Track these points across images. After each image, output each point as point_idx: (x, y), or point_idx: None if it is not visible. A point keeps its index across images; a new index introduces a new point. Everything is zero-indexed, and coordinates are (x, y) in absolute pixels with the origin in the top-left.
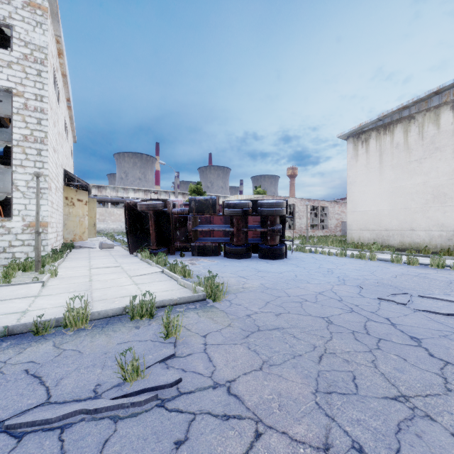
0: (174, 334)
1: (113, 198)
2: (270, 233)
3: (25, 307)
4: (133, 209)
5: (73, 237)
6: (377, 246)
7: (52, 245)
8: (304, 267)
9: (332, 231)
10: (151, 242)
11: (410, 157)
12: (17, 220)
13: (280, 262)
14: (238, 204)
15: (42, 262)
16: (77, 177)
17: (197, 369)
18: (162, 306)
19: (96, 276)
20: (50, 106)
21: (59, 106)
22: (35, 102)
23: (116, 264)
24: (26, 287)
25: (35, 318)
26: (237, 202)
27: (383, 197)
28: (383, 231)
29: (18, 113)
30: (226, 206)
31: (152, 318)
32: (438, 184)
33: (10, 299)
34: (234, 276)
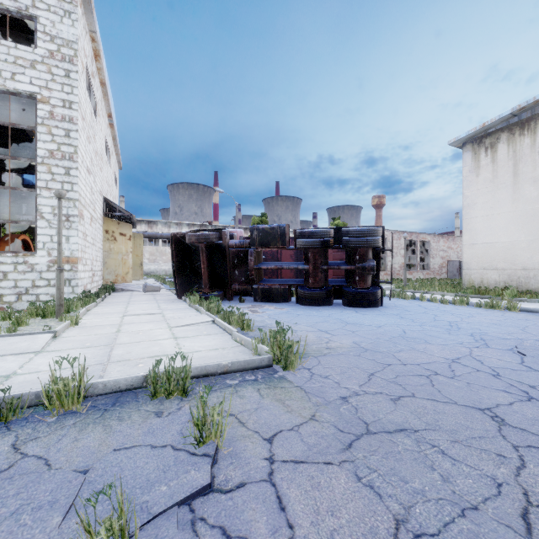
0: (213, 437)
1: (163, 234)
2: (359, 271)
3: (13, 368)
4: (180, 242)
5: (114, 278)
6: (512, 291)
7: (85, 287)
8: (412, 319)
9: (435, 273)
10: (203, 284)
11: None
12: (42, 254)
13: (374, 311)
14: (316, 233)
15: (68, 306)
16: (119, 206)
17: (254, 532)
18: (205, 374)
19: (127, 325)
20: (82, 115)
21: (96, 120)
22: (63, 110)
23: (157, 310)
24: (31, 339)
25: (17, 387)
26: (314, 230)
27: (519, 223)
28: (519, 271)
29: (43, 124)
30: (299, 235)
31: (185, 396)
32: None
33: (2, 354)
34: (312, 329)
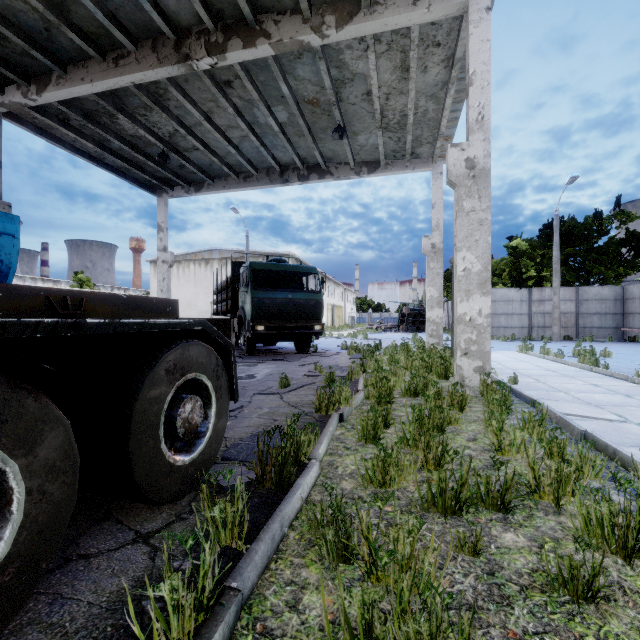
0: None
1: None
2: None
3: None
4: None
5: None
6: None
7: None
8: None
9: None
10: None
11: (180, 282)
12: None
13: None
14: None
15: None
16: None
17: None
18: None
19: None
20: None
21: None
22: None
23: None
24: None
25: None
26: None
27: None
28: None
29: None
30: None
31: None
32: (190, 298)
33: None
34: None
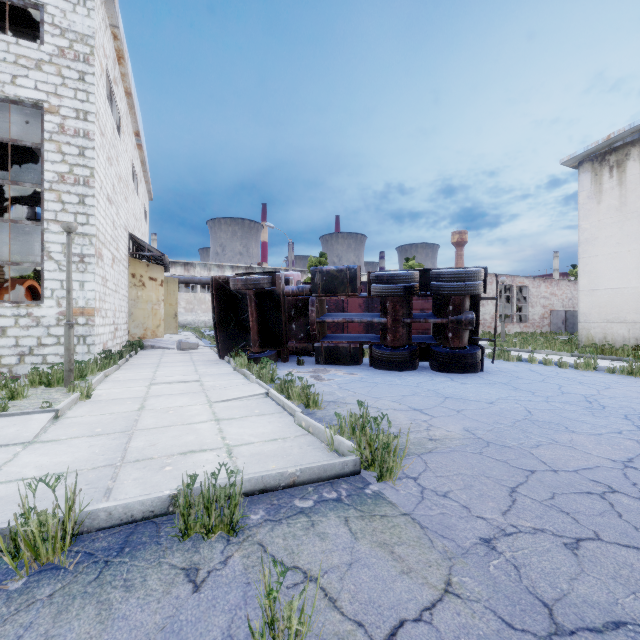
0: None
1: (202, 279)
2: (453, 326)
3: None
4: (223, 288)
5: (143, 332)
6: None
7: (105, 344)
8: (532, 391)
9: (535, 325)
10: (251, 341)
11: None
12: (49, 305)
13: (475, 378)
14: (397, 276)
15: (81, 371)
16: (148, 245)
17: None
18: (262, 489)
19: (153, 399)
20: (101, 129)
21: (120, 138)
22: (76, 122)
23: (194, 376)
24: (22, 422)
25: None
26: (394, 272)
27: None
28: None
29: (51, 140)
30: (375, 279)
31: (233, 534)
32: None
33: None
34: (401, 407)
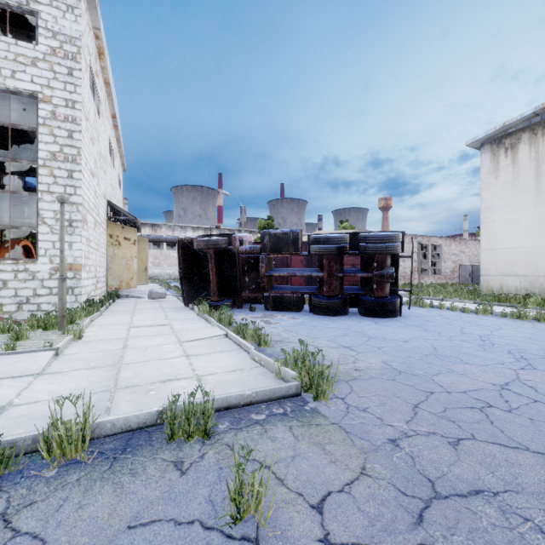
0: (252, 510)
1: (168, 238)
2: (377, 279)
3: (9, 397)
4: (188, 248)
5: (119, 284)
6: (536, 299)
7: (89, 294)
8: (438, 332)
9: (447, 278)
10: (211, 292)
11: None
12: (43, 262)
13: (395, 322)
14: (331, 238)
15: (71, 317)
16: (123, 210)
17: None
18: (226, 407)
19: (133, 339)
20: (85, 115)
21: (100, 121)
22: (66, 109)
23: (165, 321)
24: (30, 358)
25: (12, 424)
26: (329, 235)
27: (542, 227)
28: (542, 277)
29: (45, 124)
30: (314, 241)
31: (207, 438)
32: None
33: None
34: (334, 345)
